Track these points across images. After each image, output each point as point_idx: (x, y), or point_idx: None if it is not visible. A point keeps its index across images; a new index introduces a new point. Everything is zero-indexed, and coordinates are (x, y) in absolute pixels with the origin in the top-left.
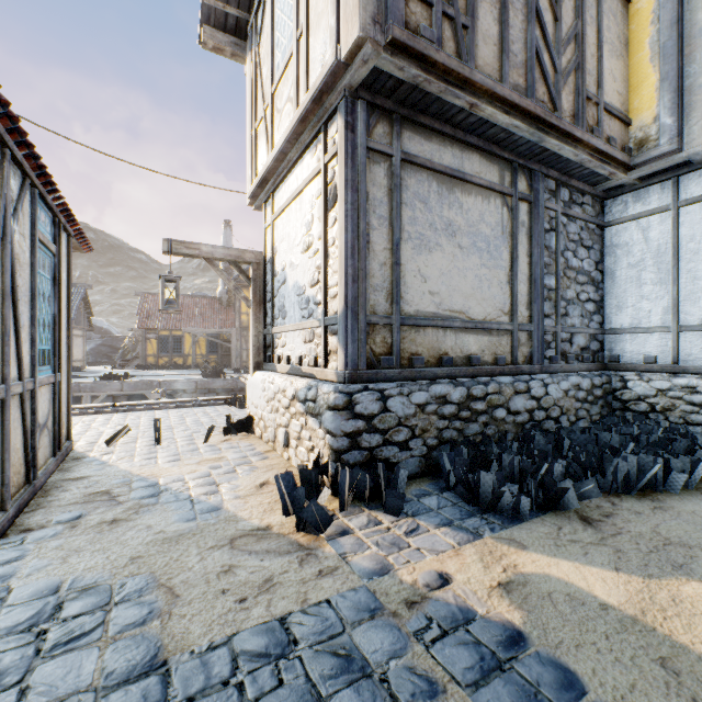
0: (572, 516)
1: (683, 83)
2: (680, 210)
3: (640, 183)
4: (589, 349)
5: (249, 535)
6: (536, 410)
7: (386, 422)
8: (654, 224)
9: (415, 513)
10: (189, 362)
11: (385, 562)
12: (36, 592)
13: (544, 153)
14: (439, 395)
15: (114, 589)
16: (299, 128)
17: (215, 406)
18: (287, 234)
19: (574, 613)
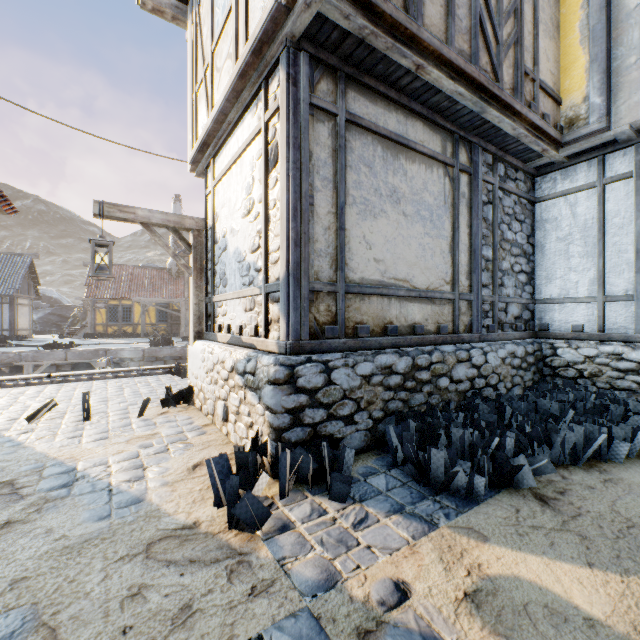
0: (526, 494)
1: (611, 65)
2: (606, 186)
3: (568, 161)
4: (522, 318)
5: (171, 537)
6: (477, 378)
7: (331, 396)
8: (581, 200)
9: (362, 498)
10: (138, 331)
11: (331, 568)
12: None
13: (484, 125)
14: (384, 365)
15: None
16: (239, 85)
17: (158, 375)
18: (228, 199)
19: (559, 636)
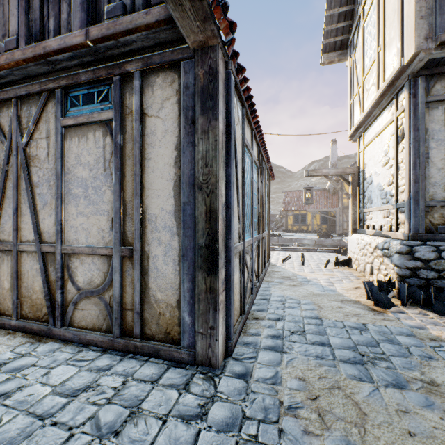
0: None
1: None
2: None
3: None
4: None
5: (349, 301)
6: None
7: (440, 265)
8: None
9: None
10: (309, 229)
11: (423, 326)
12: (278, 295)
13: None
14: None
15: (300, 301)
16: (379, 100)
17: (327, 253)
18: (372, 156)
19: None
